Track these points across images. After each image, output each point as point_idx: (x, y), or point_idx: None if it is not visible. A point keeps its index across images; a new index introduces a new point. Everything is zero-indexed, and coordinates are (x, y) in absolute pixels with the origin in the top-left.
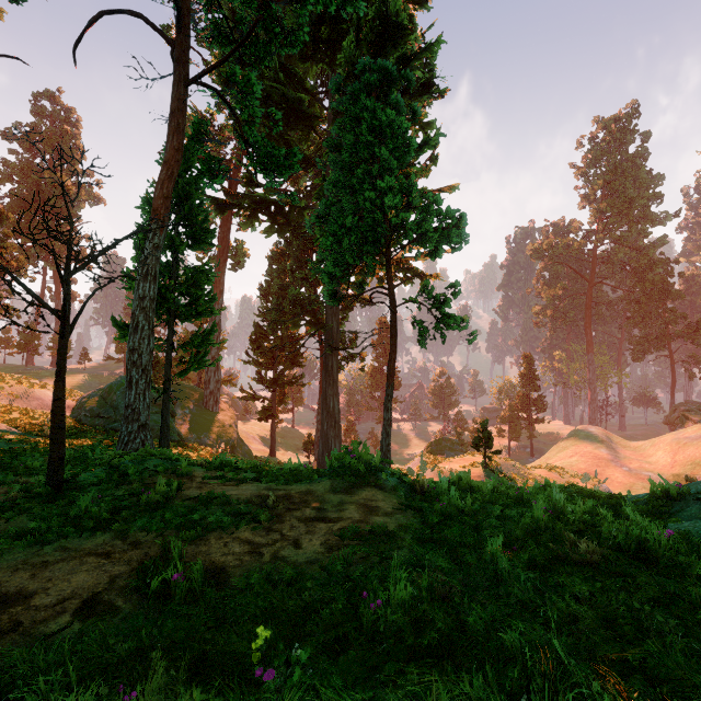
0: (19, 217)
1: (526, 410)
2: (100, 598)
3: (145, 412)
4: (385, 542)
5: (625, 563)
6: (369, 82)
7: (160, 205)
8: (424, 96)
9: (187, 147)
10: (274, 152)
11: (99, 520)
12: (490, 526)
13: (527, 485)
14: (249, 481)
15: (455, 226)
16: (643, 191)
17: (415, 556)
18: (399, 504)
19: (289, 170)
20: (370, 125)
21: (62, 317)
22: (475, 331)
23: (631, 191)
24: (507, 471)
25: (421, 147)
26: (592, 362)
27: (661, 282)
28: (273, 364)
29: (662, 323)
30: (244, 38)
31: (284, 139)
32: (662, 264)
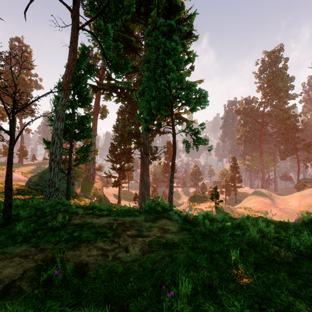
0: (3, 94)
1: (233, 182)
2: (14, 284)
3: (58, 182)
4: (173, 249)
5: (307, 263)
6: (163, 31)
7: (65, 85)
8: (188, 39)
9: (79, 60)
10: (119, 62)
11: (26, 237)
12: (227, 239)
13: (235, 216)
14: (105, 215)
15: (202, 97)
16: (285, 84)
17: (189, 258)
18: (179, 227)
19: (126, 70)
20: (163, 50)
21: (10, 134)
22: (212, 145)
23: (280, 84)
24: (226, 209)
25: (186, 61)
26: (262, 160)
27: (293, 124)
28: (119, 161)
29: (293, 143)
30: (104, 7)
31: (124, 58)
32: (293, 117)
